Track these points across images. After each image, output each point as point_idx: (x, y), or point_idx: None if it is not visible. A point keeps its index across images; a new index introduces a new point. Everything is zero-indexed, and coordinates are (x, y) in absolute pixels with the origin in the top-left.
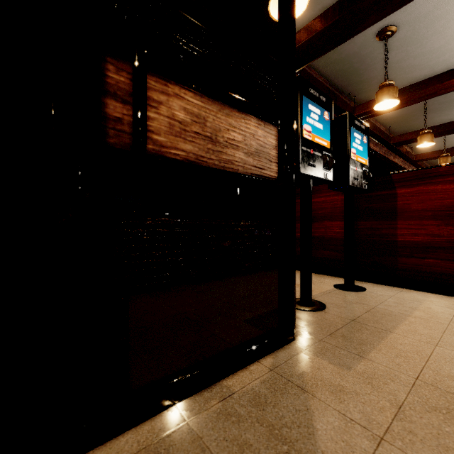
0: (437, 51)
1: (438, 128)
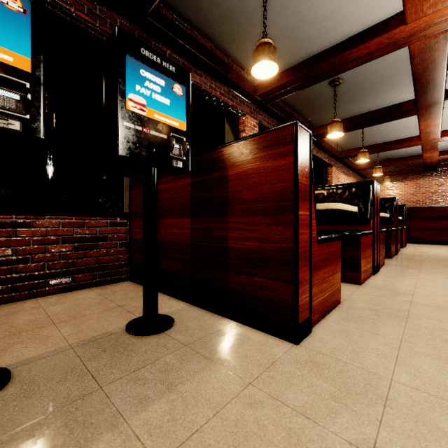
0: (332, 18)
1: (352, 120)
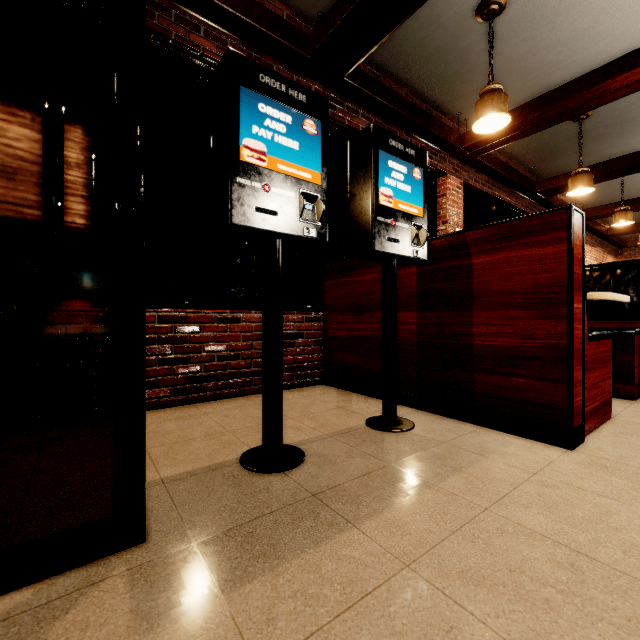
0: (583, 37)
1: (606, 165)
